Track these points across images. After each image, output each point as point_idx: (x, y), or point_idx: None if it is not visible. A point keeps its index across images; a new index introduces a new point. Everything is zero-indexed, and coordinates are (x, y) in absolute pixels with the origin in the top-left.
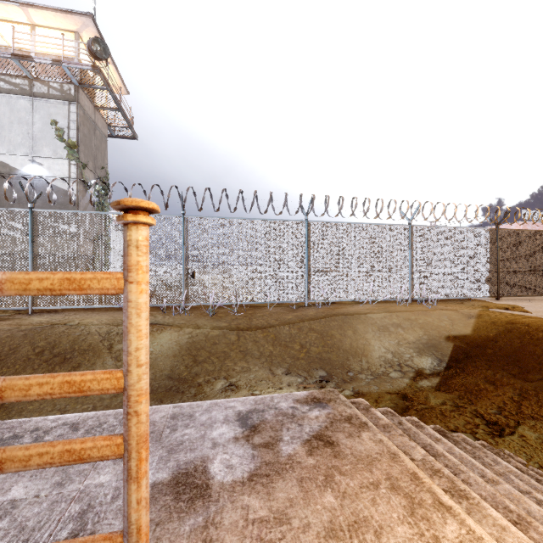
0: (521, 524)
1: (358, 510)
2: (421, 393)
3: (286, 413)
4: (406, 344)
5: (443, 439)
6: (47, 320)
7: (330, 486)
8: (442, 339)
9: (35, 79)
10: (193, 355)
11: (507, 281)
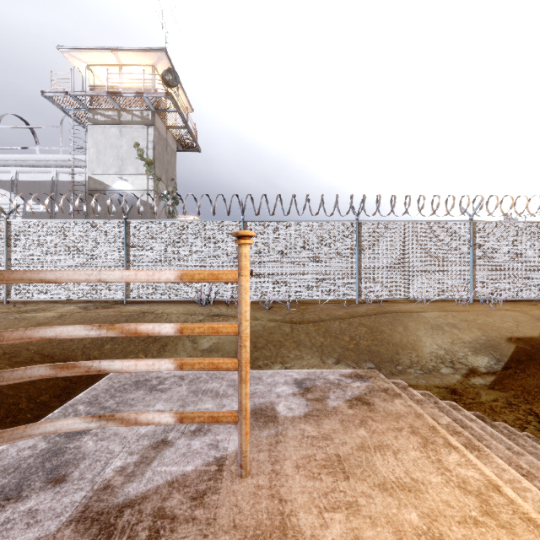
0: (528, 477)
1: (383, 440)
2: (472, 389)
3: (333, 382)
4: (461, 344)
5: (477, 420)
6: (139, 309)
7: (364, 426)
8: (503, 340)
9: (122, 110)
10: (253, 343)
11: None
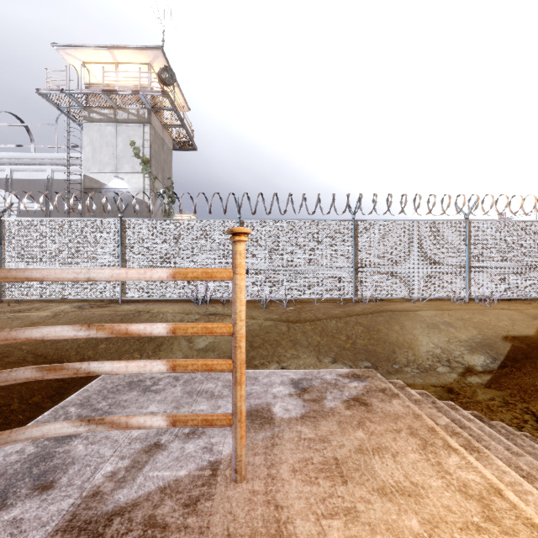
0: (528, 478)
1: (381, 442)
2: (468, 388)
3: (330, 382)
4: (457, 342)
5: (475, 420)
6: (134, 308)
7: (361, 428)
8: (499, 339)
9: (118, 108)
10: (250, 342)
11: None
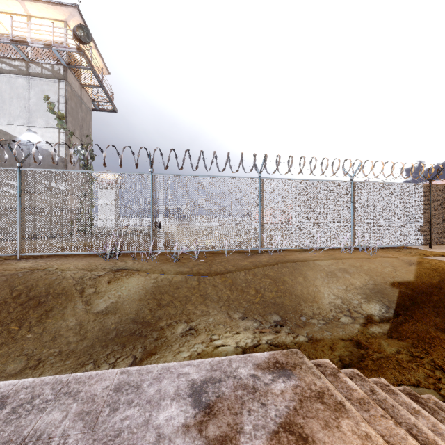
0: None
1: None
2: (373, 340)
3: (246, 385)
4: (354, 290)
5: (422, 412)
6: (31, 265)
7: None
8: (387, 285)
9: (30, 61)
10: (157, 299)
11: (439, 231)
